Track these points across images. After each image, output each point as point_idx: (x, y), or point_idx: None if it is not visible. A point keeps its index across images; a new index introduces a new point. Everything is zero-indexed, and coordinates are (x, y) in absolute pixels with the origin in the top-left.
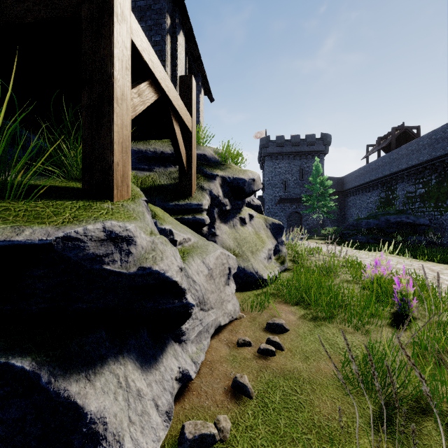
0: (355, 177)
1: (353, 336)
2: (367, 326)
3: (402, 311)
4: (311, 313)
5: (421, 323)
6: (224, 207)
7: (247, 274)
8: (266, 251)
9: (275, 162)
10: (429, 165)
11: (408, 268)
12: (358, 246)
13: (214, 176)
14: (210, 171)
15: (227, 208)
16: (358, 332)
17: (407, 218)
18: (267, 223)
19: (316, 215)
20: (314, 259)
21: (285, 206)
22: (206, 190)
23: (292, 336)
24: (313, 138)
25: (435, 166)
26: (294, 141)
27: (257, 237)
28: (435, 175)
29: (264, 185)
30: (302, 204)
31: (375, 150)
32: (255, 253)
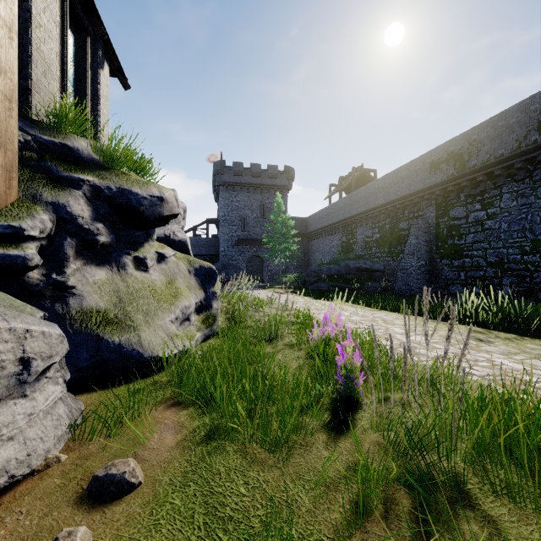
0: (318, 218)
1: (263, 470)
2: (292, 437)
3: (347, 393)
4: (206, 427)
5: (368, 414)
6: (92, 237)
7: (125, 354)
8: (177, 310)
9: (232, 193)
10: (384, 209)
11: (363, 320)
12: (319, 294)
13: (73, 180)
14: (66, 171)
15: (102, 240)
16: (274, 458)
17: (364, 264)
18: (192, 267)
19: (278, 259)
20: (261, 315)
21: (244, 249)
22: (47, 202)
23: (138, 503)
24: (276, 170)
25: (389, 211)
26: (254, 171)
27: (167, 288)
28: (389, 220)
29: (219, 222)
30: (263, 246)
31: (337, 190)
32: (154, 315)
